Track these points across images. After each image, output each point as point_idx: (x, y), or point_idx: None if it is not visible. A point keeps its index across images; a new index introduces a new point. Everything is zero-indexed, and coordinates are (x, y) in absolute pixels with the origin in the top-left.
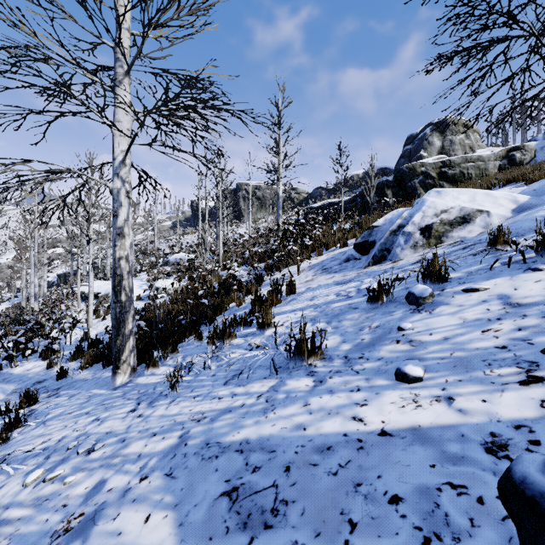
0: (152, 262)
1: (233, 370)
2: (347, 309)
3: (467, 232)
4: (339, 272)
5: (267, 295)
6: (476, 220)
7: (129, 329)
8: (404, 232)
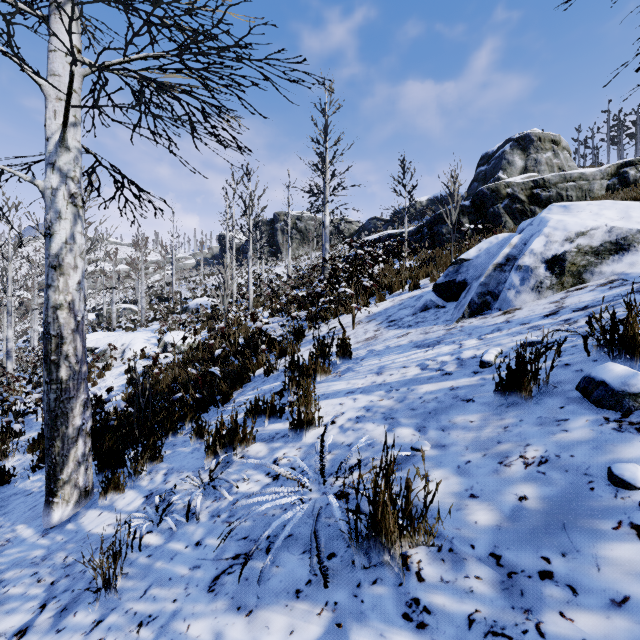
0: (169, 309)
1: (237, 535)
2: (452, 400)
3: (626, 266)
4: (415, 327)
5: (309, 363)
6: (639, 246)
7: (74, 426)
8: (518, 265)
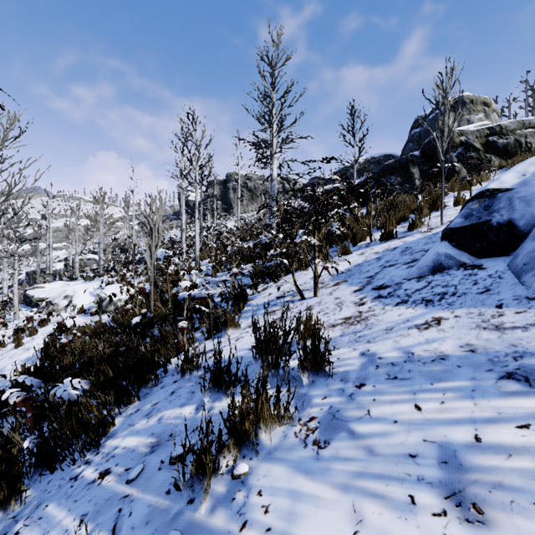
0: (127, 259)
1: None
2: None
3: None
4: (446, 306)
5: (243, 402)
6: None
7: None
8: None
